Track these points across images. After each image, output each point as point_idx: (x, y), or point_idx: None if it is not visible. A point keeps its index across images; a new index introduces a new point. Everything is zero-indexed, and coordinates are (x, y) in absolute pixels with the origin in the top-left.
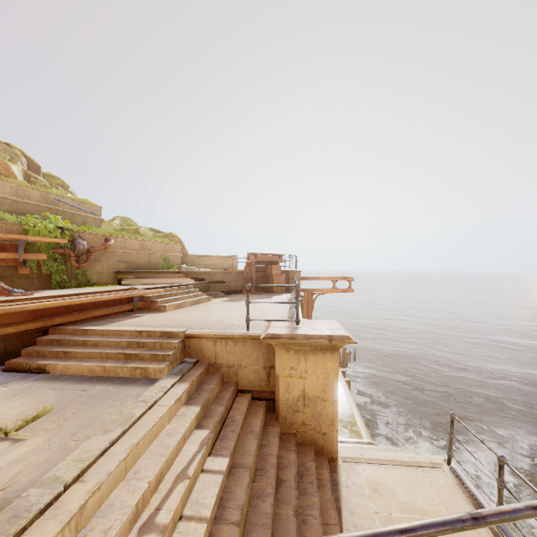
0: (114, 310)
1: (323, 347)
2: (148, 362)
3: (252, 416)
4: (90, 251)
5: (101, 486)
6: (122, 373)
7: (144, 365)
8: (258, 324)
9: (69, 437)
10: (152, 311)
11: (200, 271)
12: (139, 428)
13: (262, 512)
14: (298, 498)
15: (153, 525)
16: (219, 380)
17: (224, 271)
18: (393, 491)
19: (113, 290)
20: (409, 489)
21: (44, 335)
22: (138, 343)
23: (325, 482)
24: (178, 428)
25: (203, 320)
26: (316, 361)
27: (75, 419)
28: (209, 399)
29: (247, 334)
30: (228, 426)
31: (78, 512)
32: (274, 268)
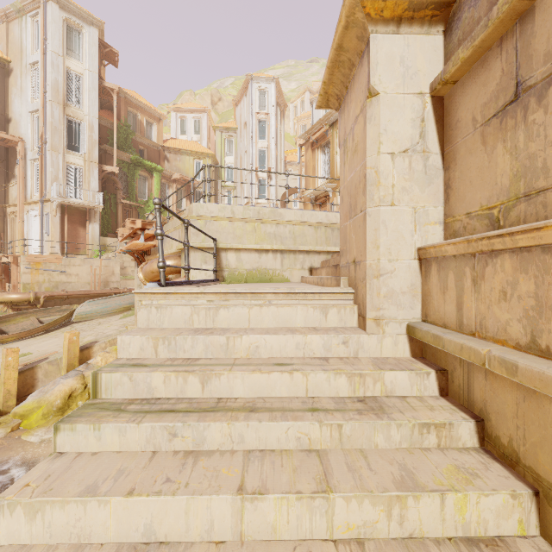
0: None
1: None
2: None
3: None
4: None
5: None
6: None
7: None
8: None
9: None
10: None
11: None
12: None
13: None
14: None
15: None
16: None
17: None
18: None
19: None
20: None
21: None
22: None
23: None
24: None
25: None
26: None
27: None
28: None
29: None
30: None
31: None
32: None
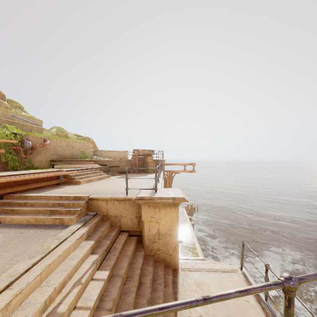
0: (47, 183)
1: (170, 204)
2: (64, 215)
3: (127, 246)
4: (33, 147)
5: (22, 291)
6: (47, 222)
7: (61, 217)
8: (134, 191)
9: (6, 262)
10: (72, 184)
11: (104, 160)
12: (53, 255)
13: (127, 302)
14: (151, 293)
15: (55, 313)
16: (108, 225)
17: (119, 160)
18: (209, 286)
19: (47, 172)
20: (218, 285)
21: (0, 199)
22: (59, 203)
23: (169, 283)
24: (78, 254)
25: (102, 189)
26: (166, 212)
27: (13, 250)
28: (101, 236)
29: (126, 197)
30: (112, 252)
31: (4, 307)
32: (149, 158)
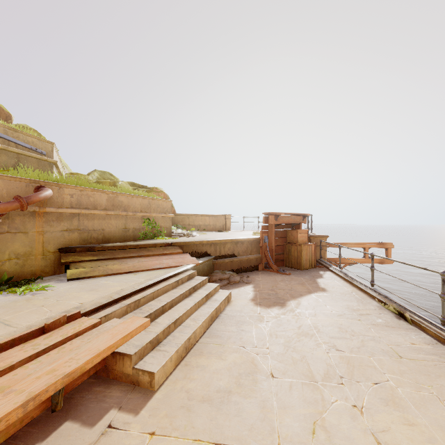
0: None
1: None
2: None
3: None
4: None
5: None
6: None
7: None
8: None
9: None
10: (114, 387)
11: (202, 241)
12: None
13: None
14: None
15: None
16: None
17: (234, 239)
18: None
19: None
20: None
21: None
22: None
23: None
24: None
25: None
26: None
27: None
28: None
29: None
30: None
31: None
32: (300, 234)
